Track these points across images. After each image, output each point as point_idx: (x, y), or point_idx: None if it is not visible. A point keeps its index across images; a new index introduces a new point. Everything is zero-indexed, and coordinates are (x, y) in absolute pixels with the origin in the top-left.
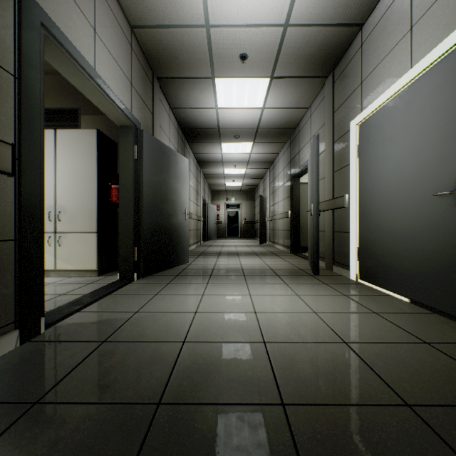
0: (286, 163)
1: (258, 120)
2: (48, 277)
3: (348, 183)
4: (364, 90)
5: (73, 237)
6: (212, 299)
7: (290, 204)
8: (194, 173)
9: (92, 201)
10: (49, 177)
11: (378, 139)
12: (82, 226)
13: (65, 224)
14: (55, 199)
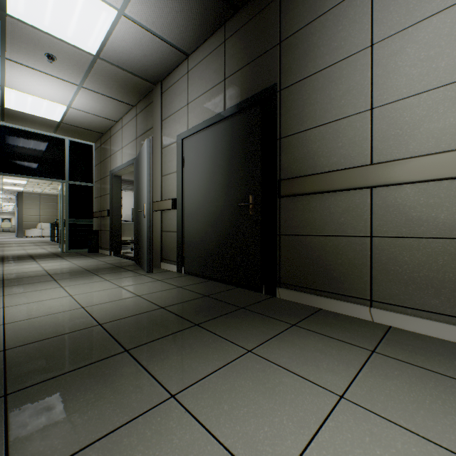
0: None
1: None
2: None
3: None
4: None
5: None
6: (66, 263)
7: None
8: None
9: None
10: None
11: None
12: None
13: None
14: None
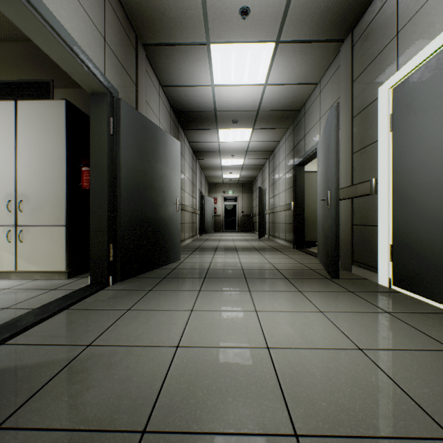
0: (288, 151)
1: (259, 100)
2: (7, 280)
3: (374, 164)
4: (402, 42)
5: (37, 231)
6: (204, 319)
7: (293, 194)
8: (189, 163)
9: (60, 187)
10: (8, 158)
11: (428, 100)
12: (48, 218)
13: (28, 216)
14: (15, 186)
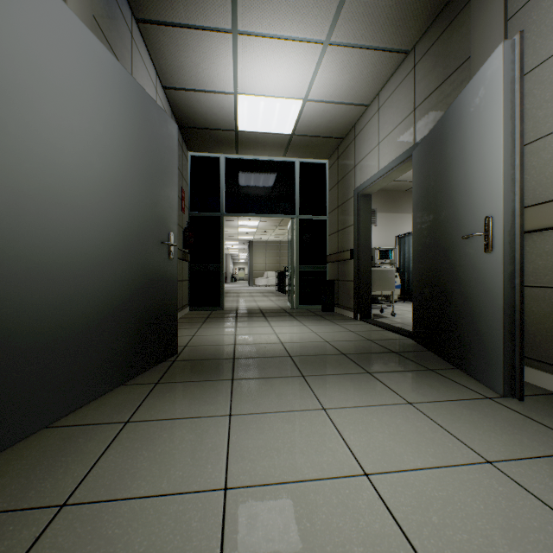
0: None
1: None
2: None
3: None
4: None
5: None
6: (303, 330)
7: None
8: None
9: None
10: None
11: None
12: None
13: None
14: None
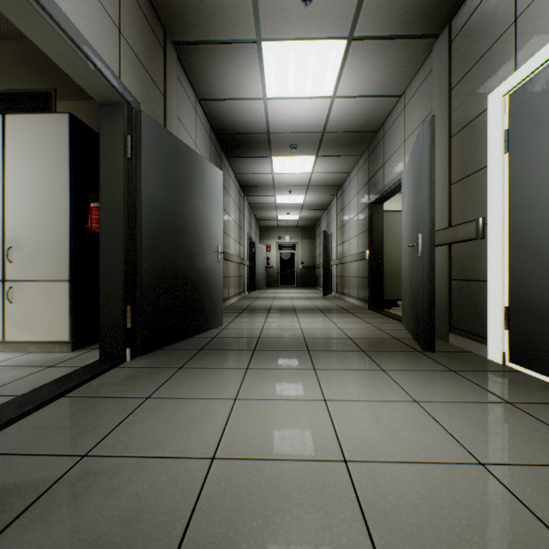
0: (361, 184)
1: (325, 118)
2: None
3: (482, 199)
4: (522, 31)
5: (32, 288)
6: (252, 413)
7: (368, 240)
8: (235, 200)
9: (61, 230)
10: None
11: None
12: (46, 271)
13: (20, 268)
14: (3, 227)
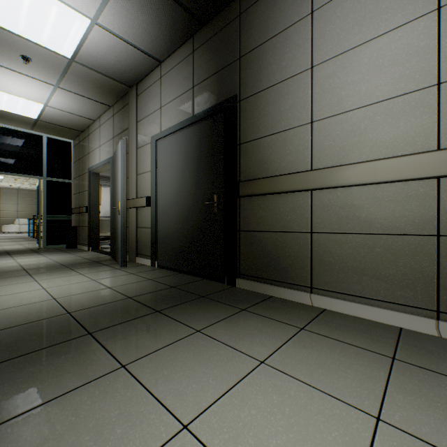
0: None
1: None
2: None
3: None
4: None
5: None
6: (43, 259)
7: None
8: None
9: None
10: None
11: None
12: None
13: None
14: None
